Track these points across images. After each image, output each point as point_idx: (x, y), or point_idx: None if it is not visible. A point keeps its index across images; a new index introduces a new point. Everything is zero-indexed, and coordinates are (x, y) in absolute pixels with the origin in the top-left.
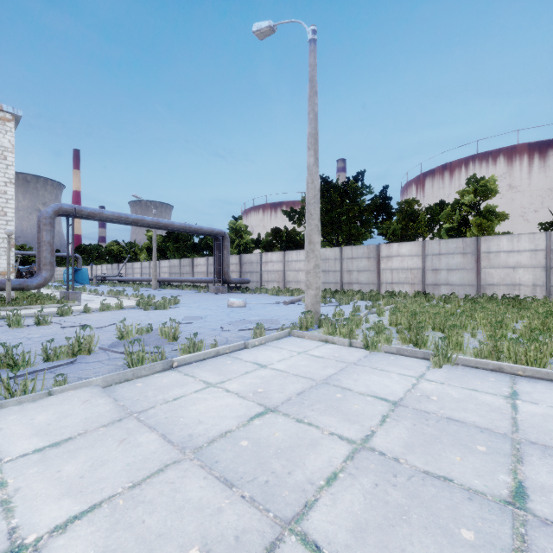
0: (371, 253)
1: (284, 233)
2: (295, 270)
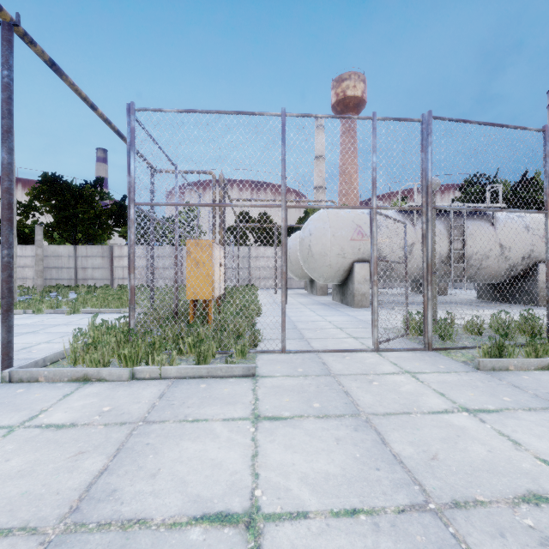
0: (106, 253)
1: None
2: (20, 266)
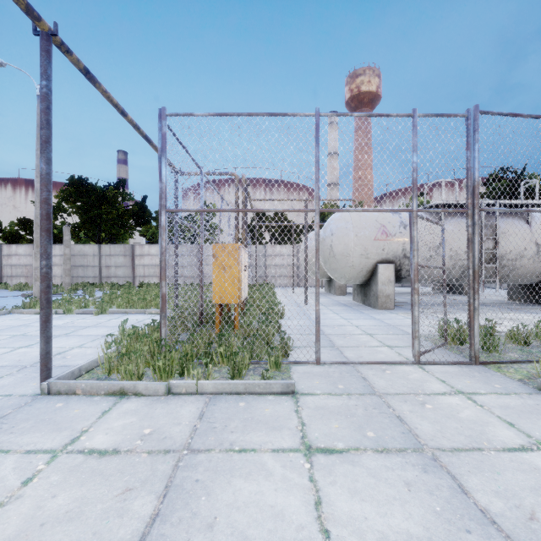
0: (128, 252)
1: None
2: None
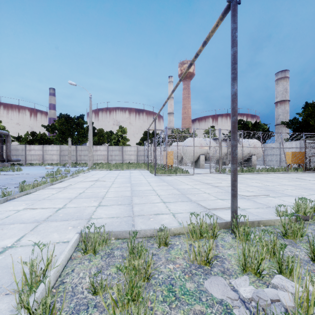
0: None
1: (39, 135)
2: (51, 155)
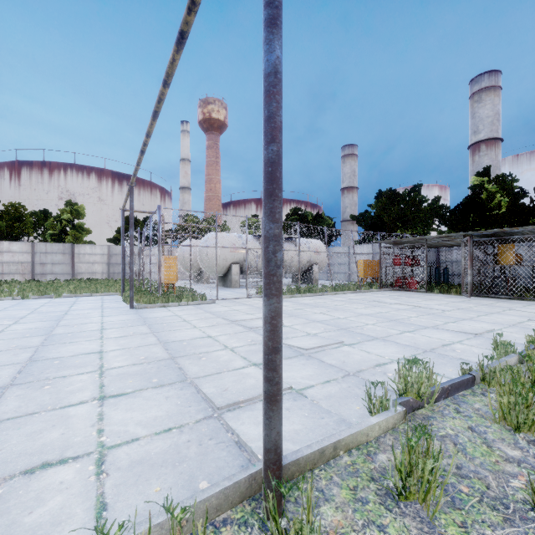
0: None
1: None
2: None
